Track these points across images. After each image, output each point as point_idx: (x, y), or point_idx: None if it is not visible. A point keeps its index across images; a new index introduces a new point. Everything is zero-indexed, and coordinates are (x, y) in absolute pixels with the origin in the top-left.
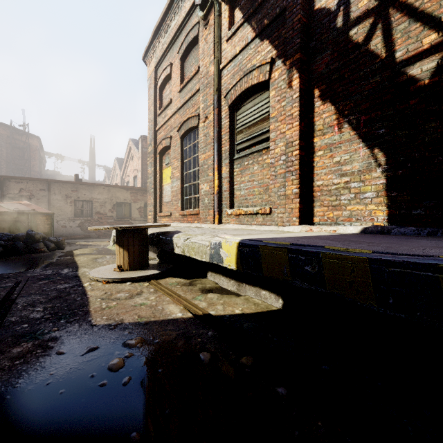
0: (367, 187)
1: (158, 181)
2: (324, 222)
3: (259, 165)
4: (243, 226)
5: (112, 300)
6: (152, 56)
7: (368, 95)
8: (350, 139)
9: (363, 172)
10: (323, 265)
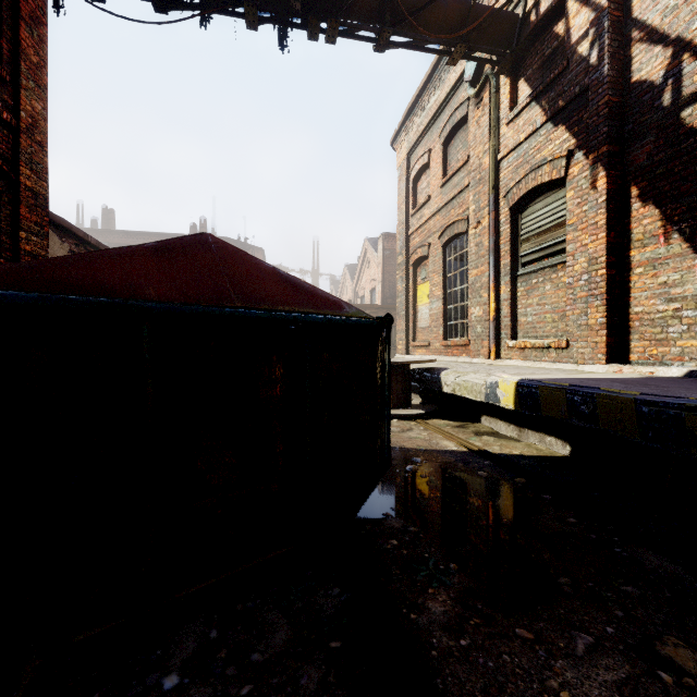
0: None
1: (411, 300)
2: (645, 361)
3: (552, 285)
4: (530, 363)
5: None
6: (403, 140)
7: None
8: (681, 253)
9: None
10: (597, 405)
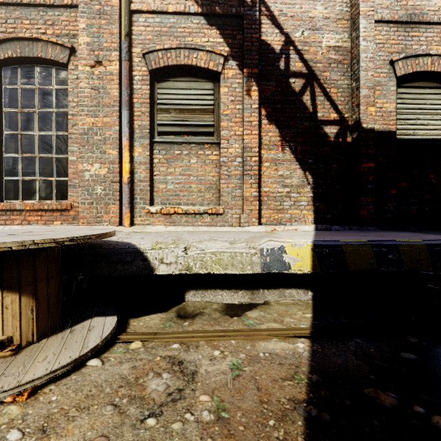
0: (302, 198)
1: None
2: (271, 223)
3: (199, 159)
4: (189, 228)
5: (180, 401)
6: None
7: (302, 132)
8: (291, 160)
9: (299, 187)
10: (401, 252)
